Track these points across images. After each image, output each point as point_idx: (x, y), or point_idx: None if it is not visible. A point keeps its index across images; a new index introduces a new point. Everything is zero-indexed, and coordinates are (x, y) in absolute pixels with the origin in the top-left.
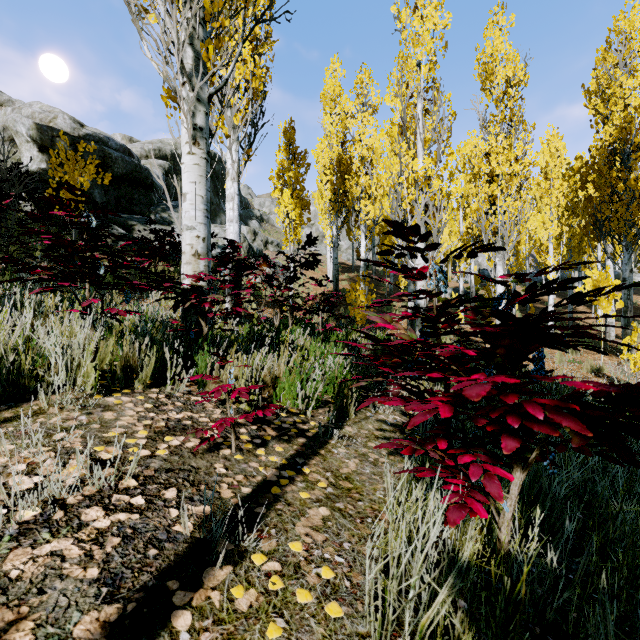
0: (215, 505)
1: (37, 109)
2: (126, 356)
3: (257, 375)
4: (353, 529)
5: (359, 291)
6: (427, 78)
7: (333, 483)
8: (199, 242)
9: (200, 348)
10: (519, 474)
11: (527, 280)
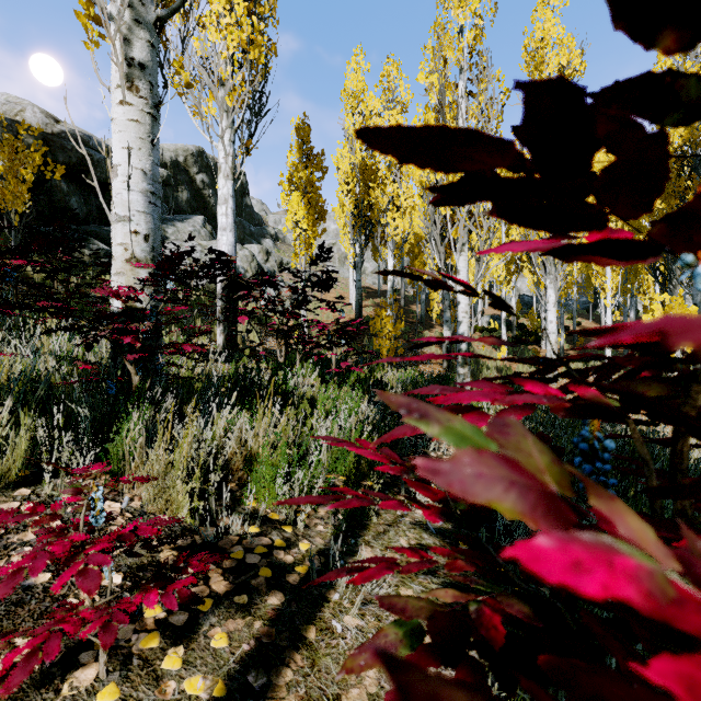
0: None
1: (0, 99)
2: None
3: (211, 460)
4: None
5: (386, 318)
6: (470, 52)
7: None
8: (138, 241)
9: None
10: None
11: None
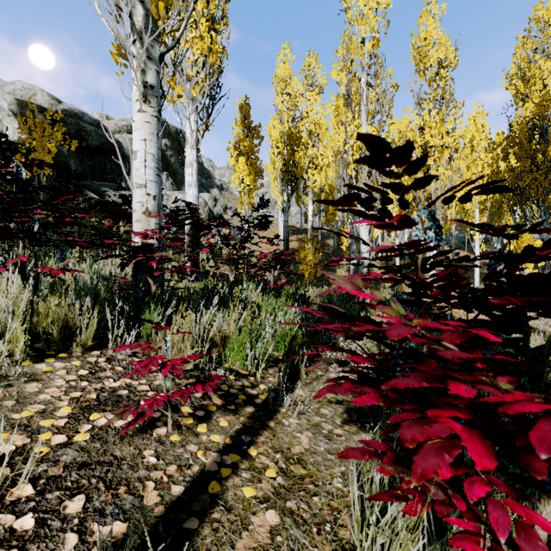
0: (132, 521)
1: (18, 86)
2: (63, 317)
3: (205, 336)
4: (308, 546)
5: (307, 250)
6: (370, 55)
7: (283, 469)
8: (150, 200)
9: (150, 306)
10: (550, 508)
11: (546, 230)
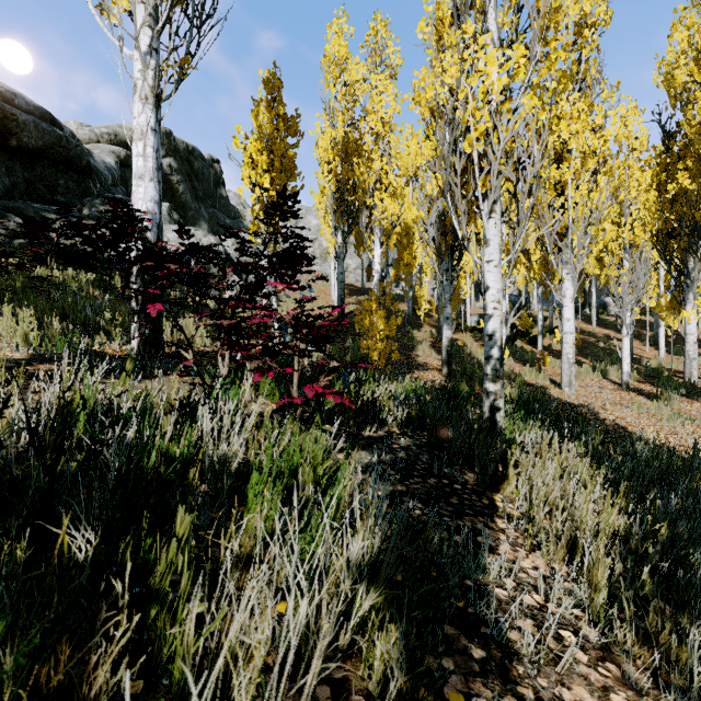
0: None
1: None
2: None
3: None
4: None
5: (376, 313)
6: None
7: None
8: None
9: None
10: None
11: None
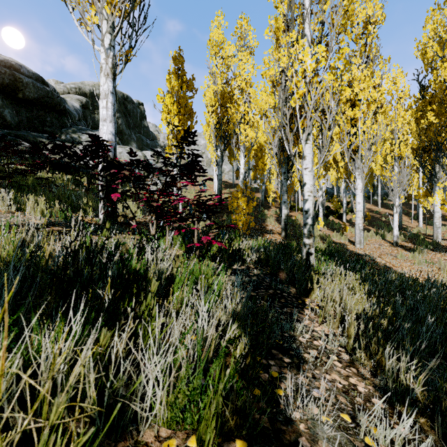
0: None
1: None
2: None
3: None
4: None
5: (241, 199)
6: None
7: None
8: None
9: None
10: None
11: None
